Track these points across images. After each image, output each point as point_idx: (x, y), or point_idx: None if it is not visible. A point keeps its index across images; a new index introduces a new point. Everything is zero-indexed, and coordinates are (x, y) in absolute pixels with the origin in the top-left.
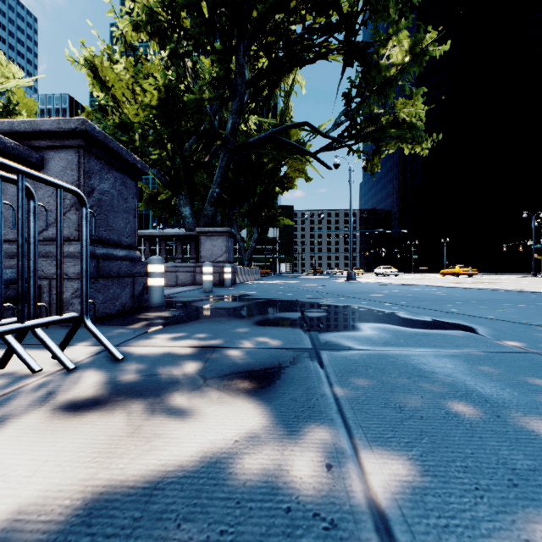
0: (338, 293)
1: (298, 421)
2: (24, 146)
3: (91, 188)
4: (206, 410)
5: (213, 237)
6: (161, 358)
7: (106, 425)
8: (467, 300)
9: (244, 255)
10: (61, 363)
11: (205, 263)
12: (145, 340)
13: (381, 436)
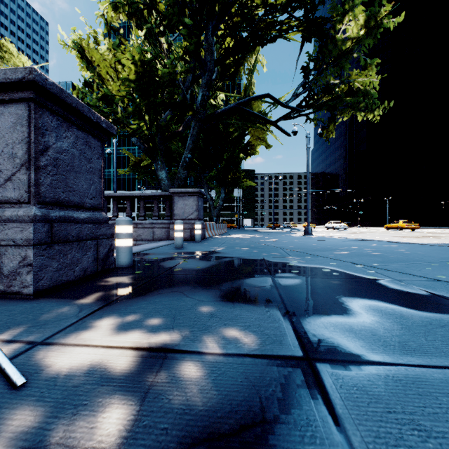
0: (301, 250)
1: None
2: None
3: (44, 146)
4: None
5: (185, 197)
6: (82, 381)
7: None
8: (440, 260)
9: (213, 212)
10: None
11: (176, 221)
12: (82, 331)
13: None
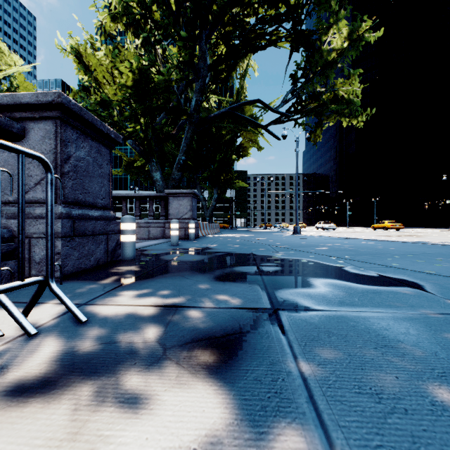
0: (287, 246)
1: (265, 415)
2: (7, 117)
3: (67, 155)
4: (162, 395)
5: (180, 198)
6: (124, 320)
7: (48, 420)
8: (404, 253)
9: (206, 212)
10: (22, 329)
11: (172, 220)
12: (112, 298)
13: (367, 444)
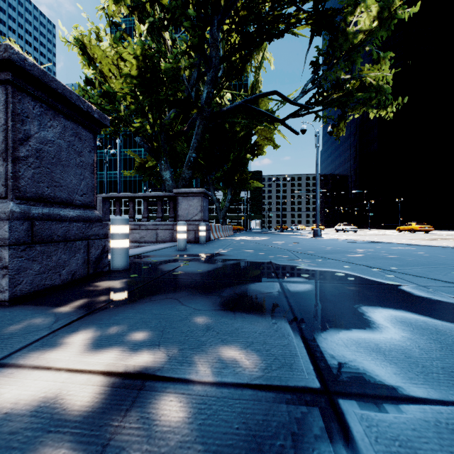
0: (311, 252)
1: None
2: None
3: (24, 134)
4: None
5: (189, 197)
6: (23, 425)
7: None
8: None
9: (219, 214)
10: None
11: (179, 222)
12: (49, 348)
13: None
